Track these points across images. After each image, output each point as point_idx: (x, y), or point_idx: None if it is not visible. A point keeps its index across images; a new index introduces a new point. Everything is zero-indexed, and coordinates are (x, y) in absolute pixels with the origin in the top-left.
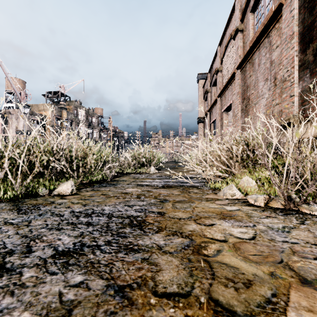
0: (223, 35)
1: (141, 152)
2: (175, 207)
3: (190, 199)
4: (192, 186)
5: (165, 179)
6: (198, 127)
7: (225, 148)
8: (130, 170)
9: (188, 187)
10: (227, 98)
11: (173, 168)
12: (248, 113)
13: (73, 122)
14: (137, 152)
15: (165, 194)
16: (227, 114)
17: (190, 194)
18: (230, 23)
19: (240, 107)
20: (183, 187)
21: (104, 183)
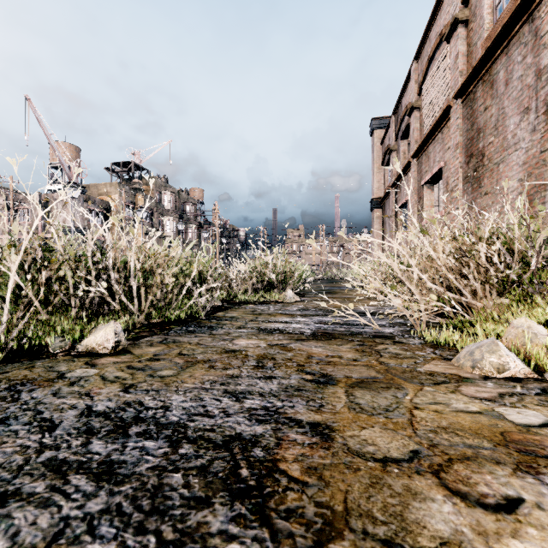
0: (424, 39)
1: (269, 263)
2: (356, 406)
3: (388, 375)
4: (380, 337)
5: (316, 315)
6: (373, 216)
7: (446, 252)
8: (247, 296)
9: (372, 339)
10: (432, 159)
11: (328, 293)
12: (482, 184)
13: (154, 212)
14: (260, 263)
15: (323, 359)
16: (432, 189)
17: (384, 360)
18: (438, 12)
19: (462, 173)
20: (359, 337)
21: (193, 324)
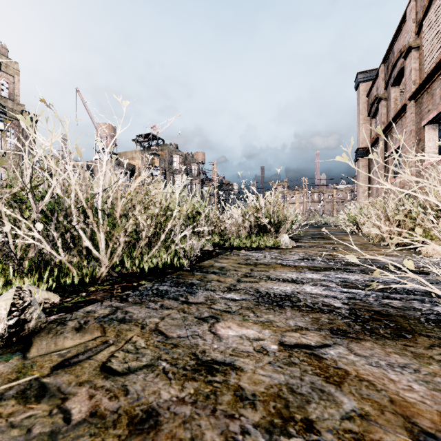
0: None
1: (261, 207)
2: None
3: None
4: None
5: (330, 269)
6: (358, 165)
7: None
8: (239, 241)
9: None
10: (439, 95)
11: (322, 237)
12: None
13: (167, 172)
14: (253, 207)
15: None
16: (435, 129)
17: None
18: None
19: None
20: None
21: (170, 279)
